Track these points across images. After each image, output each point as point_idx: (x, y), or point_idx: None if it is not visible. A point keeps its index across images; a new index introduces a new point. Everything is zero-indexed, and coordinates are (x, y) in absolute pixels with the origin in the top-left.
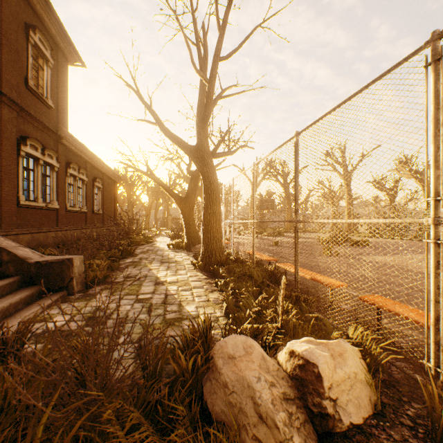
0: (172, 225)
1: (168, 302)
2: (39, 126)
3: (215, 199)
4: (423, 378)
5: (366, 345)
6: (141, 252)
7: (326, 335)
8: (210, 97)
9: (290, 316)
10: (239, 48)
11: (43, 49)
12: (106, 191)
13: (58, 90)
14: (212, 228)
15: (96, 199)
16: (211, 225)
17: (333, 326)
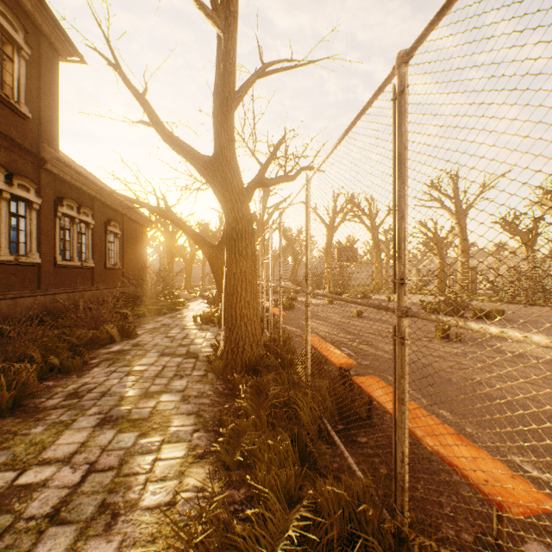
0: None
1: (68, 507)
2: (2, 142)
3: (245, 248)
4: None
5: None
6: (148, 331)
7: None
8: (228, 60)
9: None
10: None
11: (10, 29)
12: (127, 238)
13: (40, 93)
14: (238, 299)
15: (111, 248)
16: (237, 295)
17: None
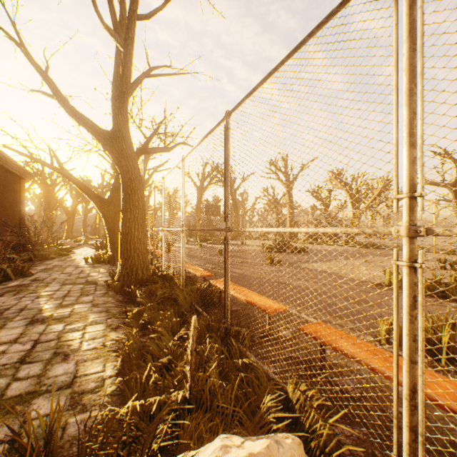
0: (104, 233)
1: (31, 357)
2: None
3: (137, 200)
4: (382, 455)
5: (310, 416)
6: (42, 270)
7: (258, 394)
8: (127, 67)
9: (208, 373)
10: (164, 8)
11: None
12: (4, 189)
13: None
14: (132, 237)
15: None
16: (131, 234)
17: (268, 375)
